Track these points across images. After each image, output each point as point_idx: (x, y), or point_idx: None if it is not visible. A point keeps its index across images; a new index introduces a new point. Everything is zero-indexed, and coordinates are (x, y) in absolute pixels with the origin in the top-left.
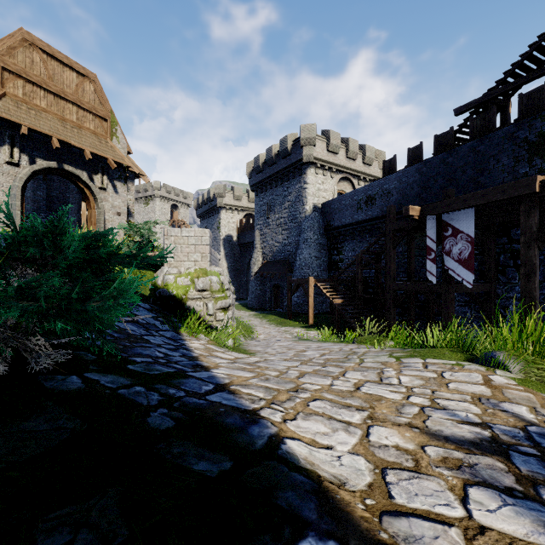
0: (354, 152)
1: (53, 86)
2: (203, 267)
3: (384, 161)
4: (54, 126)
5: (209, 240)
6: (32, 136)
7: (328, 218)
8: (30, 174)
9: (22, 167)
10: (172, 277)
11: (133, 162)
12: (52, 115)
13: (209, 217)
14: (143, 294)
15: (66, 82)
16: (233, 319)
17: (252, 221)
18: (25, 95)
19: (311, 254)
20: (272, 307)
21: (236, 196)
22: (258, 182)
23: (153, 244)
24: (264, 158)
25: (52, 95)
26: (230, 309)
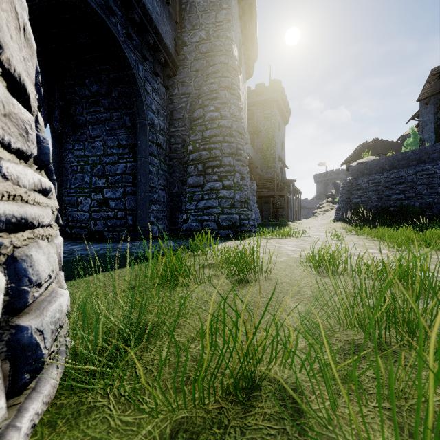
0: None
1: None
2: None
3: None
4: None
5: None
6: None
7: None
8: None
9: None
10: None
11: None
12: None
13: None
14: None
15: None
16: None
17: None
18: None
19: None
20: None
21: None
22: None
23: None
24: None
25: None
26: None
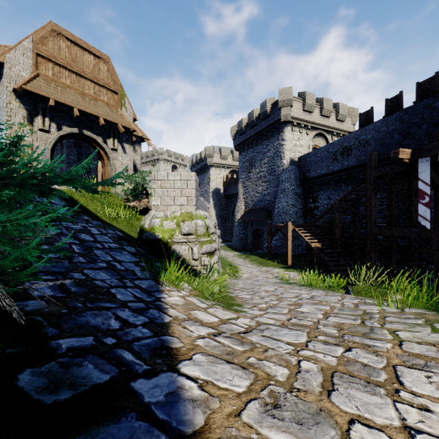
0: (328, 110)
1: (75, 67)
2: (189, 211)
3: (360, 114)
4: (76, 99)
5: (195, 184)
6: (59, 108)
7: (304, 170)
8: (57, 138)
9: (52, 133)
10: (158, 220)
11: (139, 129)
12: (74, 90)
13: (200, 174)
14: (133, 237)
15: (86, 63)
16: (219, 263)
17: (236, 176)
18: (54, 75)
19: (288, 202)
20: (253, 249)
21: (222, 156)
22: (241, 142)
23: (147, 192)
24: (246, 122)
25: (74, 75)
26: (215, 253)
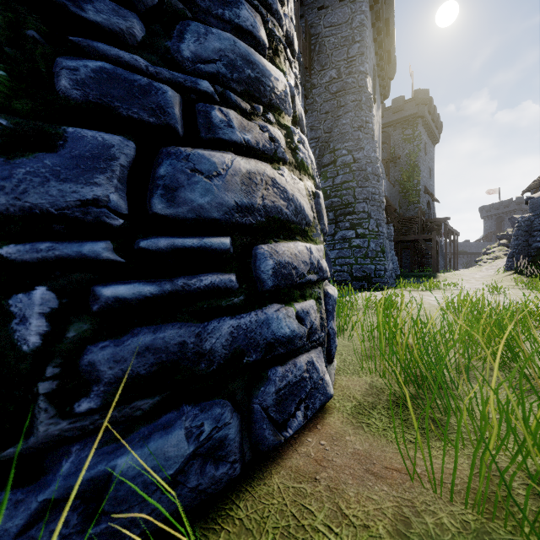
0: None
1: None
2: None
3: None
4: None
5: None
6: None
7: None
8: None
9: None
10: None
11: None
12: None
13: None
14: None
15: None
16: None
17: None
18: None
19: None
20: None
21: None
22: None
23: None
24: None
25: None
26: None
